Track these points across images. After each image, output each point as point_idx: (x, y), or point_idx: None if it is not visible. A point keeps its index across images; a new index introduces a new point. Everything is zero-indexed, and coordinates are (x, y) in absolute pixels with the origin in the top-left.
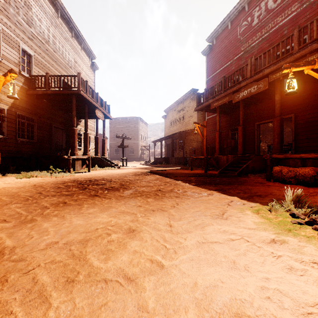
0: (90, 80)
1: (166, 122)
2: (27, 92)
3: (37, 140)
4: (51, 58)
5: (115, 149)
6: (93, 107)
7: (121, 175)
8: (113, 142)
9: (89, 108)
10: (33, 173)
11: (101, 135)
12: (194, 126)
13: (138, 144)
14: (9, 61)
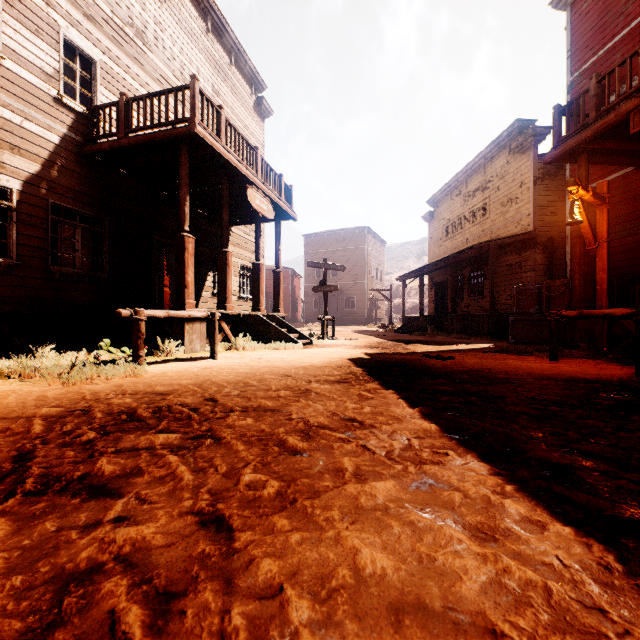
0: (252, 140)
1: (432, 230)
2: (79, 150)
3: (110, 274)
4: (151, 75)
5: (314, 299)
6: (245, 185)
7: (293, 381)
8: (311, 285)
9: (236, 188)
10: (36, 361)
11: (288, 271)
12: (522, 228)
13: (364, 287)
14: (25, 66)
